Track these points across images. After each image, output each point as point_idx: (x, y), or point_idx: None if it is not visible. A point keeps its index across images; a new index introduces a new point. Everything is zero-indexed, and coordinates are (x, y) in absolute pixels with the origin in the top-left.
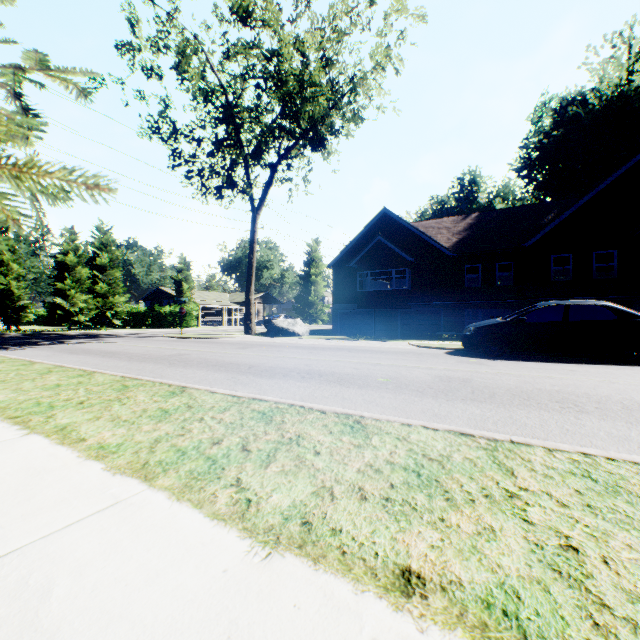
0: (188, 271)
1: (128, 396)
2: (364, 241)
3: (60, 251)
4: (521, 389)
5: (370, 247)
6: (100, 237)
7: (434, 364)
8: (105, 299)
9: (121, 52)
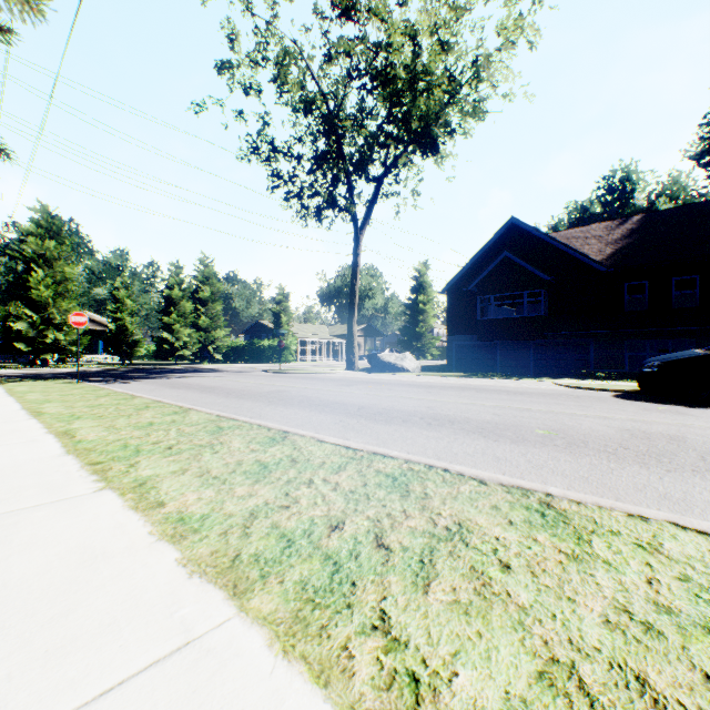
0: (286, 302)
1: (221, 441)
2: (486, 259)
3: (167, 286)
4: None
5: (494, 266)
6: (202, 270)
7: (607, 411)
8: (207, 333)
9: (221, 72)
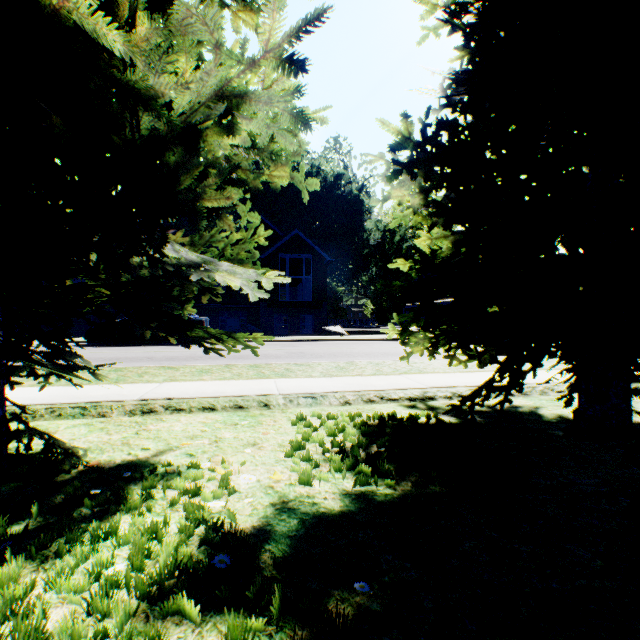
0: None
1: None
2: None
3: None
4: None
5: None
6: None
7: None
8: None
9: None
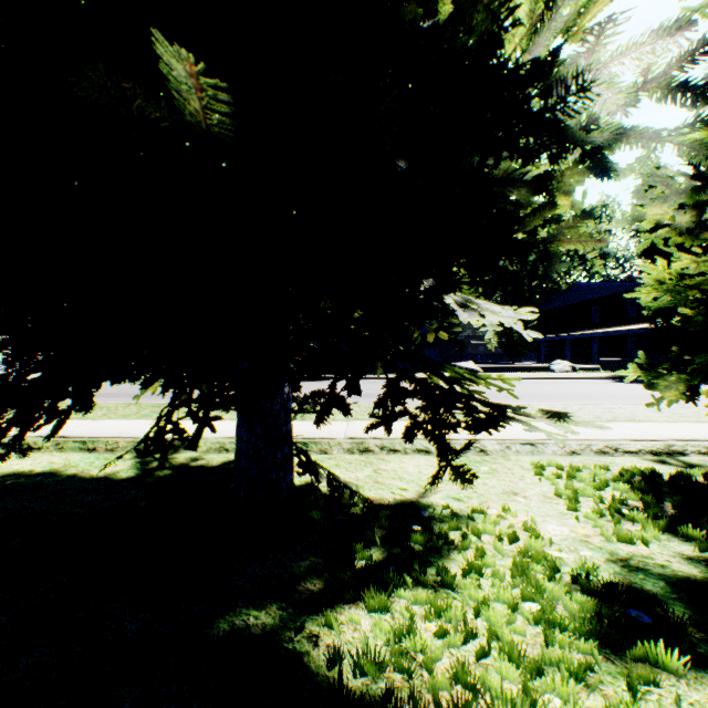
0: None
1: None
2: None
3: None
4: None
5: None
6: None
7: None
8: None
9: None
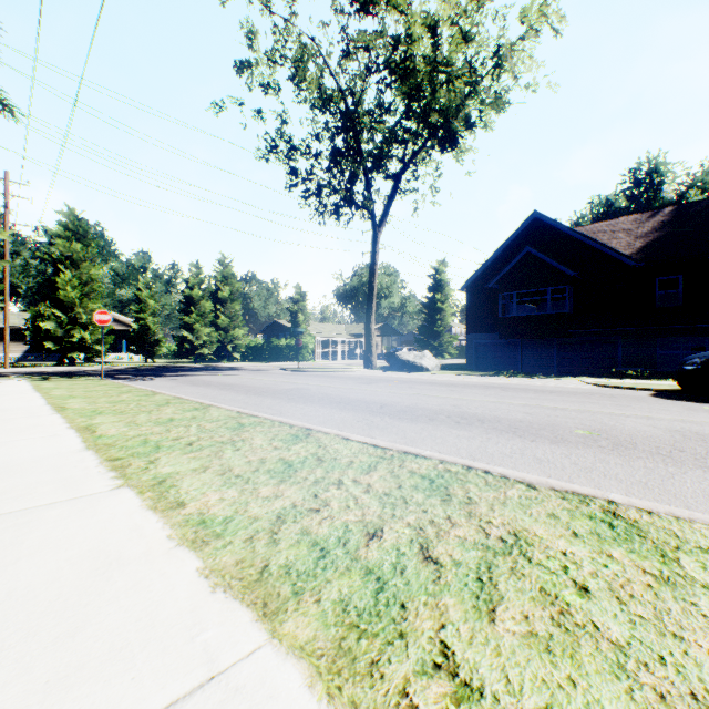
0: (304, 302)
1: (243, 438)
2: (507, 255)
3: (187, 286)
4: None
5: (516, 262)
6: (221, 270)
7: (648, 411)
8: (226, 332)
9: (240, 72)
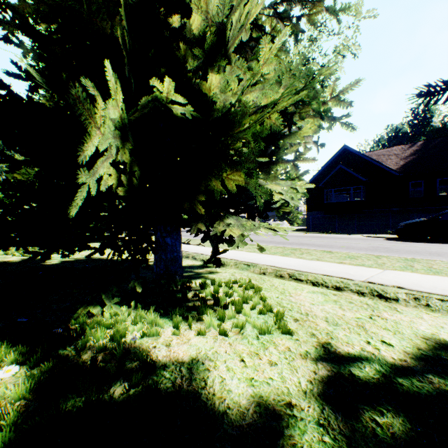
0: None
1: None
2: (329, 168)
3: None
4: (416, 250)
5: (333, 173)
6: None
7: (372, 243)
8: None
9: None
